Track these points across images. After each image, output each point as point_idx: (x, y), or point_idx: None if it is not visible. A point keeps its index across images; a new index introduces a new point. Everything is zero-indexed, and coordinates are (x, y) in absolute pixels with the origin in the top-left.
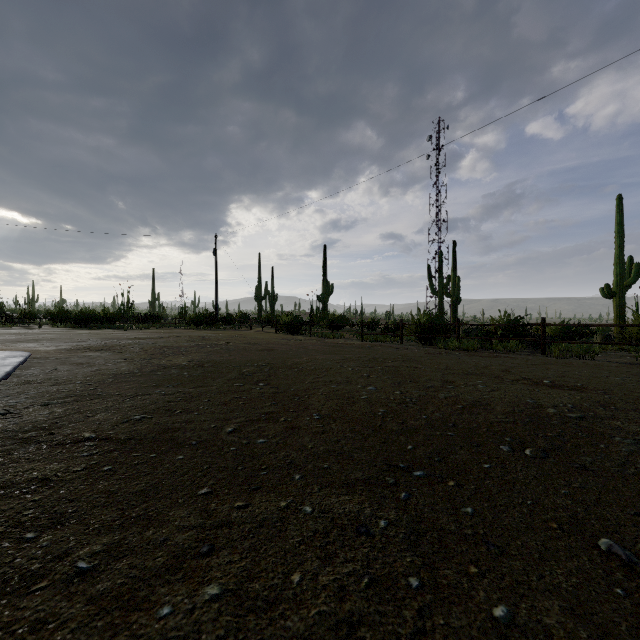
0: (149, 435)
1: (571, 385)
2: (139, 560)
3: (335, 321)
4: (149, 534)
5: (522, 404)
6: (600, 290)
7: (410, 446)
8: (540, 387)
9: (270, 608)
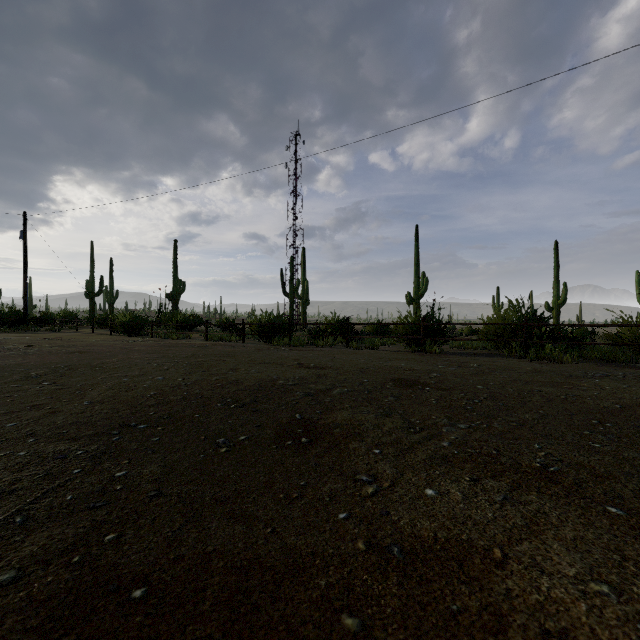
0: None
1: (325, 366)
2: None
3: (185, 321)
4: None
5: (266, 379)
6: (406, 297)
7: (153, 412)
8: (298, 368)
9: None
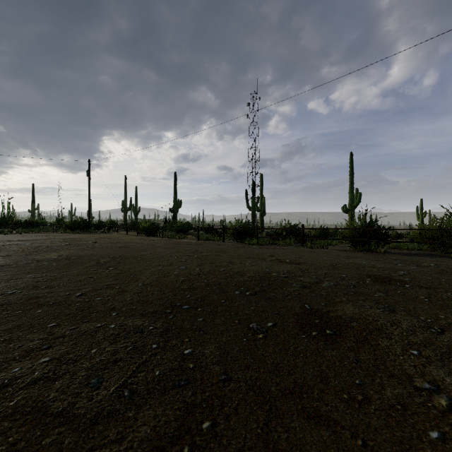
0: (18, 301)
1: (299, 262)
2: (3, 355)
3: (182, 227)
4: (11, 346)
5: (262, 272)
6: (342, 208)
7: (189, 295)
8: (280, 263)
9: (76, 362)
